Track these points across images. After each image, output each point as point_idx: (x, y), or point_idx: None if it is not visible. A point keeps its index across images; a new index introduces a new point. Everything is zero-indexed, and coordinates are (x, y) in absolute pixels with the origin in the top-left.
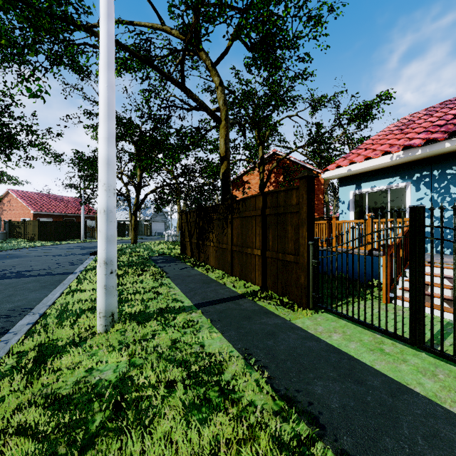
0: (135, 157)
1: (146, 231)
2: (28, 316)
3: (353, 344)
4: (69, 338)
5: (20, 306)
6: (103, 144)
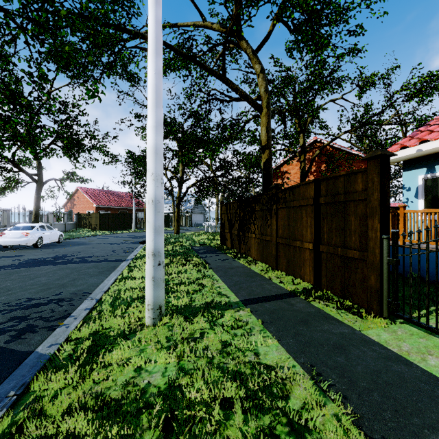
0: (178, 153)
1: (187, 222)
2: (86, 301)
3: None
4: (120, 328)
5: (81, 290)
6: (151, 133)
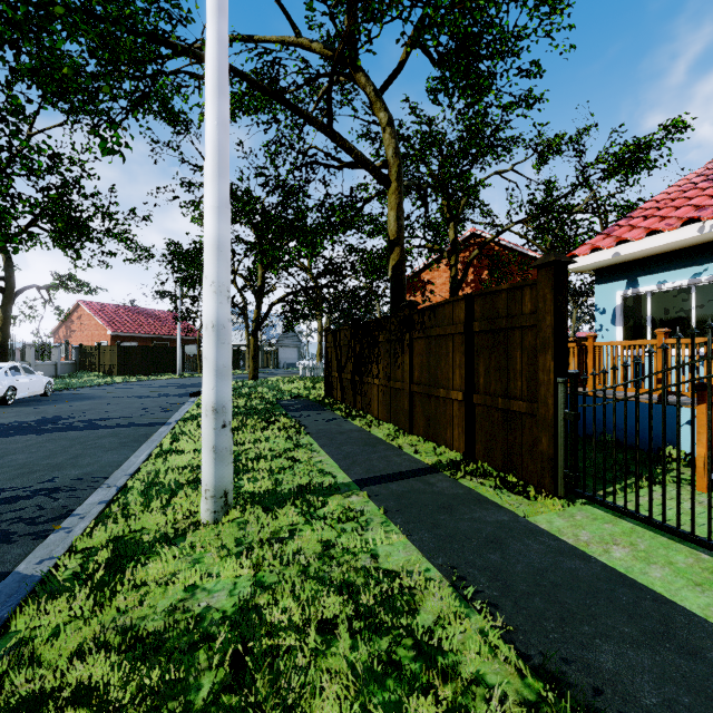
0: (255, 248)
1: (270, 361)
2: (100, 490)
3: (656, 570)
4: (159, 529)
5: (90, 473)
6: (211, 219)
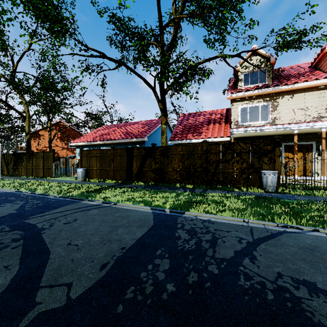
0: None
1: None
2: None
3: (58, 179)
4: None
5: None
6: None
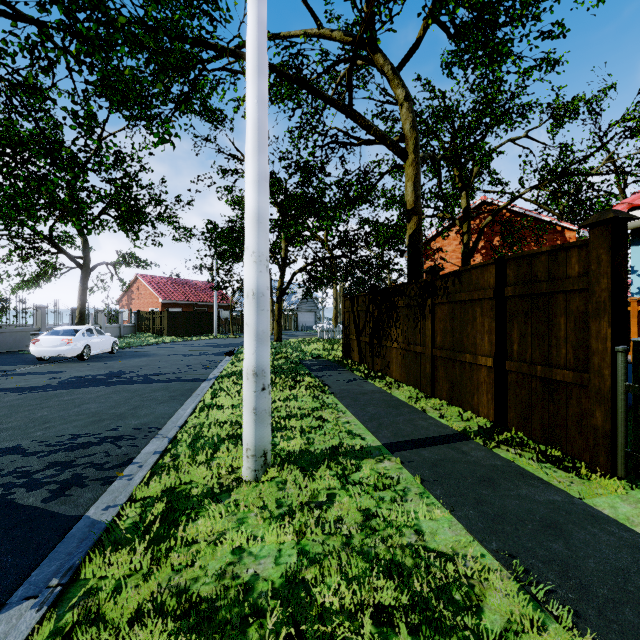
0: (278, 224)
1: (291, 324)
2: (155, 440)
3: None
4: (206, 483)
5: (146, 423)
6: (252, 192)
